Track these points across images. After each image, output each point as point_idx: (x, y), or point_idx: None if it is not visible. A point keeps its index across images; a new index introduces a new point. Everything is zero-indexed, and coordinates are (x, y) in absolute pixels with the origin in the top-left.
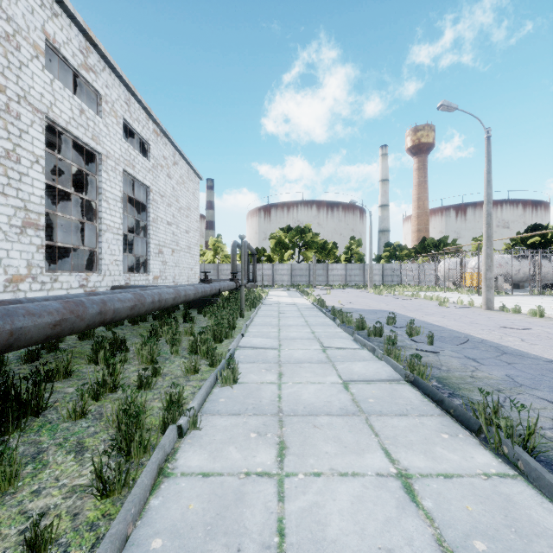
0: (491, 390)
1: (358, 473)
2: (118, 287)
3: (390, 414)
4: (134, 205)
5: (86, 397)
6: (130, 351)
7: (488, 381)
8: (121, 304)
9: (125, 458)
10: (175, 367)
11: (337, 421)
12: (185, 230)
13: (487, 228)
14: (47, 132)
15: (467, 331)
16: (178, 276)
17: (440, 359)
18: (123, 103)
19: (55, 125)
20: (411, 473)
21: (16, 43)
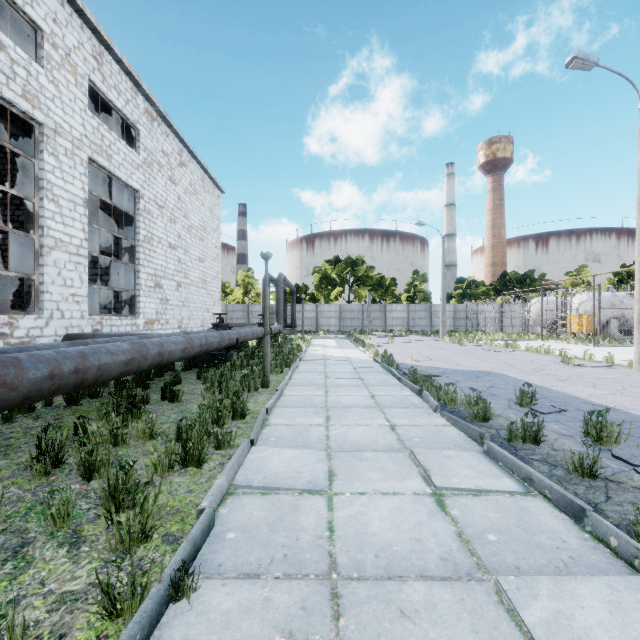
0: None
1: None
2: (75, 336)
3: None
4: (117, 217)
5: None
6: None
7: None
8: None
9: None
10: None
11: None
12: (198, 257)
13: None
14: None
15: None
16: (187, 320)
17: None
18: (88, 56)
19: None
20: None
21: None
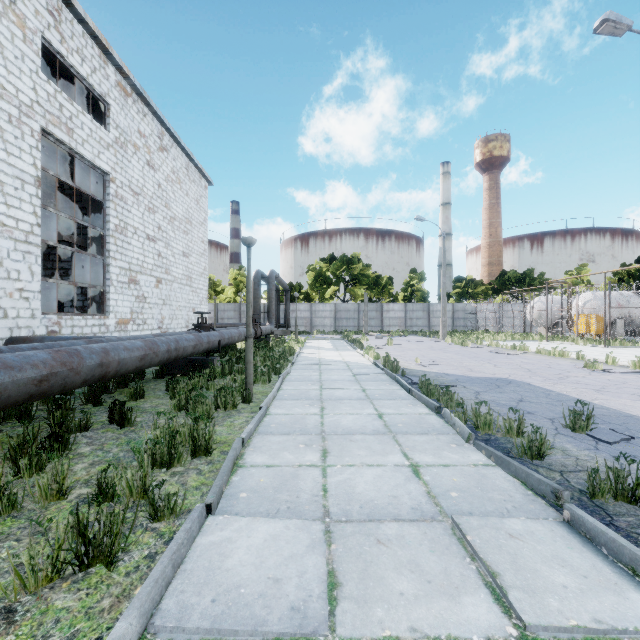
0: None
1: None
2: (21, 339)
3: None
4: (85, 204)
5: None
6: None
7: None
8: None
9: None
10: None
11: None
12: (182, 251)
13: None
14: None
15: None
16: (169, 320)
17: None
18: (41, 9)
19: None
20: None
21: None
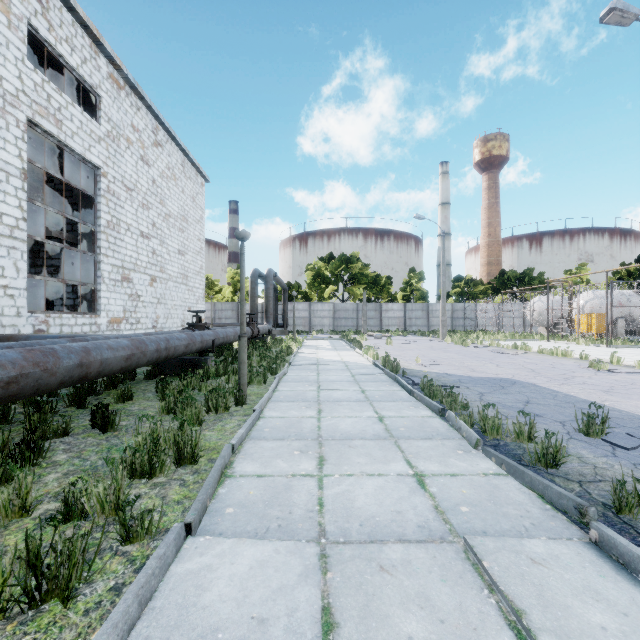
0: None
1: None
2: (4, 338)
3: None
4: (76, 199)
5: None
6: None
7: None
8: None
9: None
10: None
11: None
12: (177, 249)
13: None
14: None
15: None
16: (163, 319)
17: None
18: None
19: None
20: None
21: None
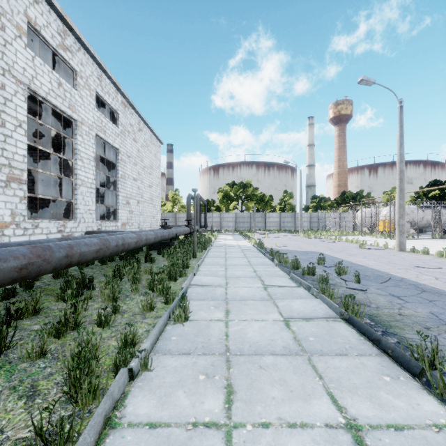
0: (420, 327)
1: (306, 423)
2: (91, 232)
3: (331, 353)
4: (105, 164)
5: (45, 338)
6: (95, 288)
7: (415, 319)
8: (87, 248)
9: (74, 405)
10: (134, 304)
11: (281, 361)
12: (148, 185)
13: (400, 183)
14: (30, 101)
15: (387, 270)
16: (142, 223)
17: (368, 296)
18: (95, 78)
19: (36, 95)
20: (360, 423)
21: (1, 24)
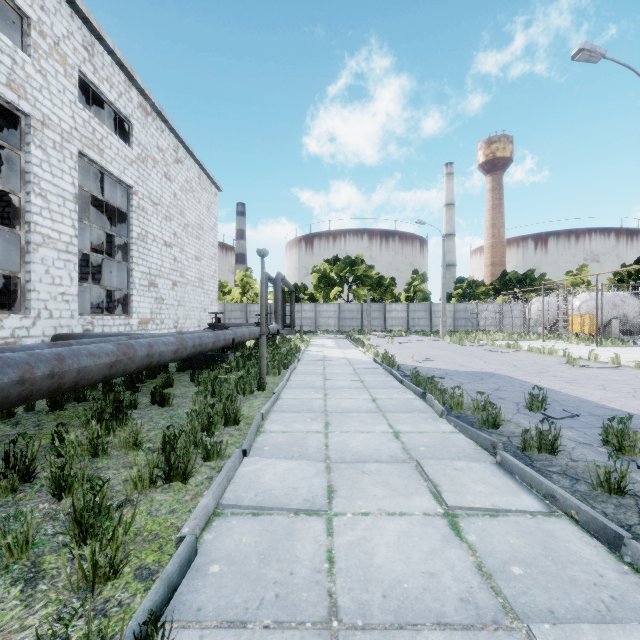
0: None
1: None
2: (64, 336)
3: None
4: (111, 214)
5: None
6: None
7: None
8: None
9: None
10: None
11: None
12: (194, 256)
13: None
14: None
15: None
16: (183, 320)
17: None
18: (78, 46)
19: None
20: None
21: None
